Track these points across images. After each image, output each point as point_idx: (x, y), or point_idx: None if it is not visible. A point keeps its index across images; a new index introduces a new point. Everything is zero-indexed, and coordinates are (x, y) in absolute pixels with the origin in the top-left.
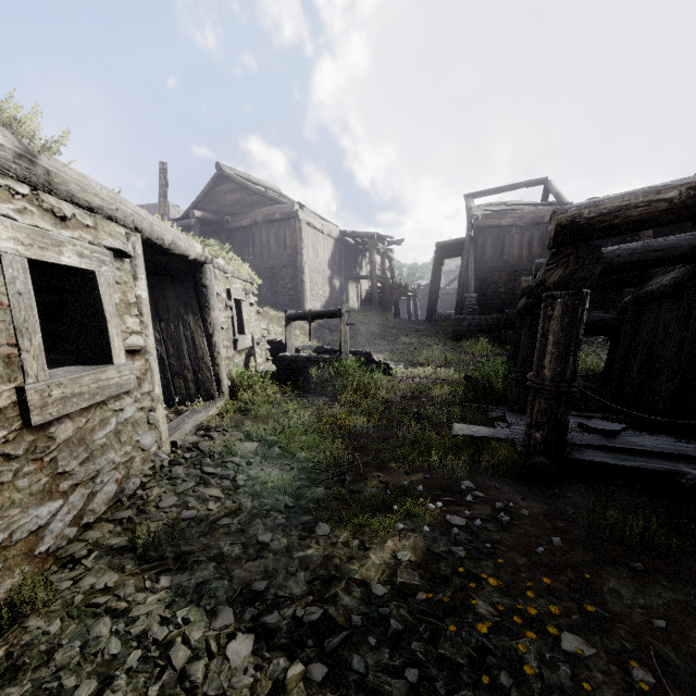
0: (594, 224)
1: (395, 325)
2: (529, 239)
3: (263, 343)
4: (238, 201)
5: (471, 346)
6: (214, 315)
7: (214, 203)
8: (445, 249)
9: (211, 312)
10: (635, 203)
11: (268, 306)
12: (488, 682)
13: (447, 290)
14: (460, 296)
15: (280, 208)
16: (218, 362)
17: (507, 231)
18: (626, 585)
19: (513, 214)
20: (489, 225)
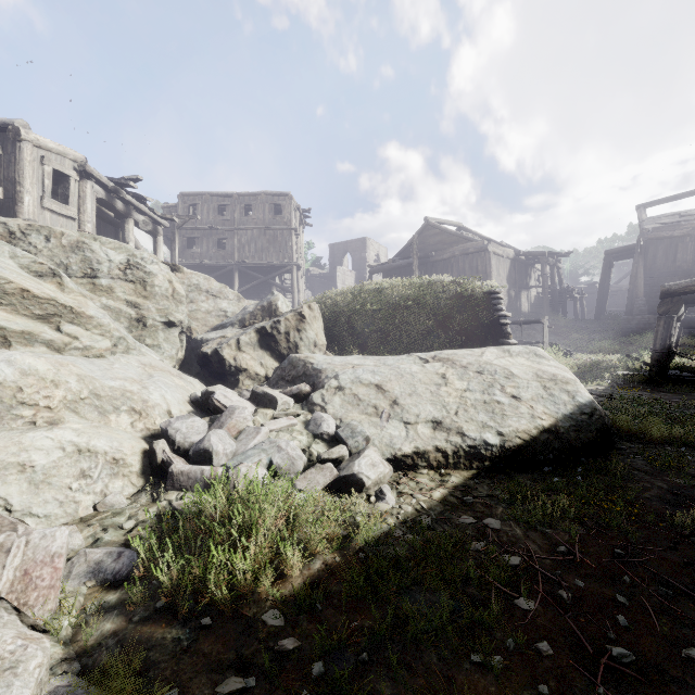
0: (676, 292)
1: (565, 325)
2: None
3: None
4: (440, 242)
5: (638, 340)
6: None
7: (421, 244)
8: (614, 254)
9: None
10: (693, 285)
11: None
12: (619, 393)
13: (617, 287)
14: (630, 299)
15: (472, 244)
16: None
17: (680, 240)
18: (665, 394)
19: (687, 225)
20: (661, 237)
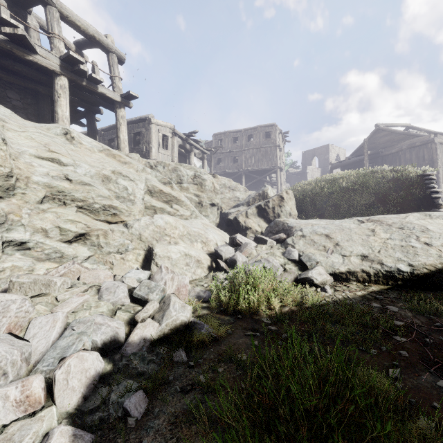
0: None
1: None
2: None
3: None
4: (388, 140)
5: None
6: None
7: (372, 144)
8: None
9: None
10: None
11: None
12: None
13: None
14: None
15: (419, 139)
16: None
17: None
18: None
19: None
20: None
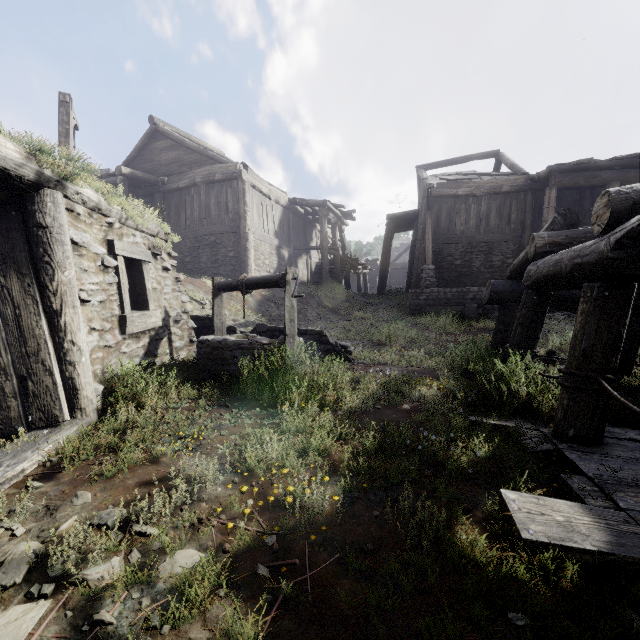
0: None
1: (347, 299)
2: (486, 210)
3: (185, 320)
4: (175, 160)
5: (433, 322)
6: (63, 278)
7: (148, 162)
8: (396, 222)
9: (56, 273)
10: None
11: (206, 276)
12: None
13: (394, 265)
14: (415, 268)
15: (221, 167)
16: (70, 358)
17: (463, 200)
18: None
19: (470, 183)
20: (446, 194)
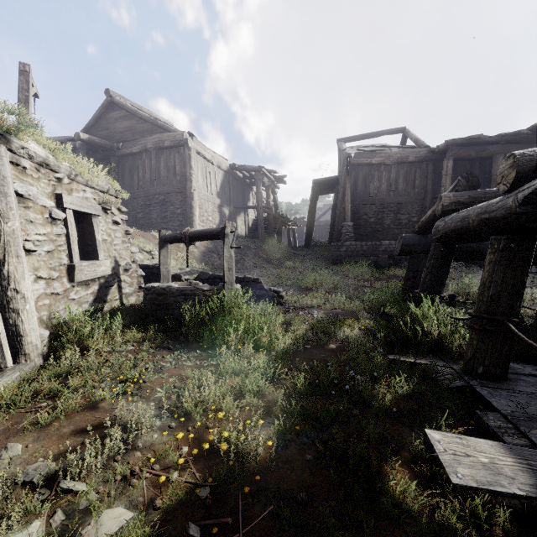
0: None
1: (279, 250)
2: (395, 176)
3: (135, 269)
4: (129, 128)
5: (352, 270)
6: (6, 229)
7: (105, 130)
8: (320, 186)
9: None
10: None
11: (156, 230)
12: None
13: (318, 223)
14: (336, 225)
15: (169, 136)
16: (14, 306)
17: (376, 168)
18: None
19: (382, 154)
20: (362, 163)
